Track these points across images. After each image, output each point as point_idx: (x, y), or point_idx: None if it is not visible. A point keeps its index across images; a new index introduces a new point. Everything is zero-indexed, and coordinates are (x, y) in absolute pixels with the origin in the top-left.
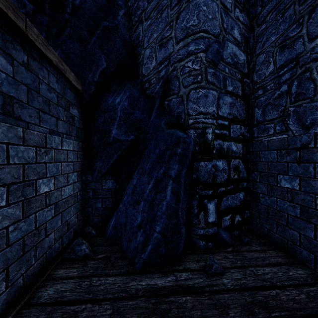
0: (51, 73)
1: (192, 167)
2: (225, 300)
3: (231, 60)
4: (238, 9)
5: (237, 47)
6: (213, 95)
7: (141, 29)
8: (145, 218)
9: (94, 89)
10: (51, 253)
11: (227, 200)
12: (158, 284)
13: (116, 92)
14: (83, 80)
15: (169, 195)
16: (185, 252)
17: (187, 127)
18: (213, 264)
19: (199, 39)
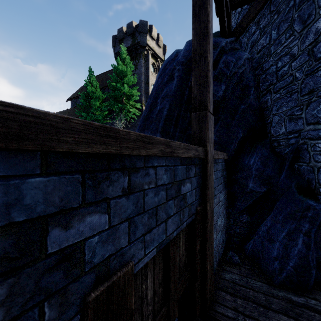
0: (219, 163)
1: None
2: None
3: None
4: None
5: None
6: None
7: (270, 97)
8: (280, 254)
9: (234, 153)
10: (220, 256)
11: None
12: (292, 298)
13: (249, 153)
14: (228, 151)
15: (300, 244)
16: (315, 287)
17: (317, 193)
18: None
19: None
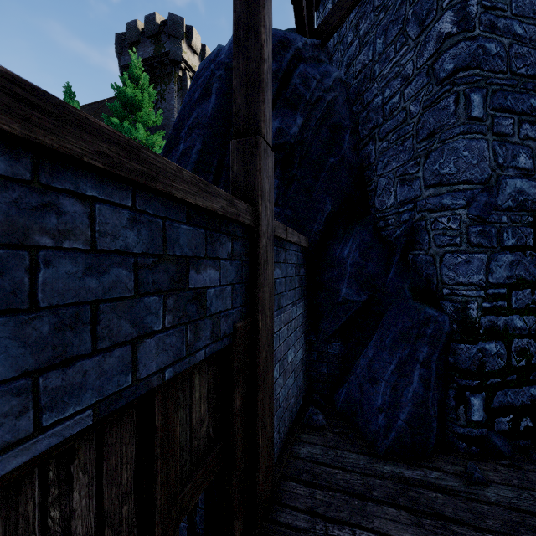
0: (292, 251)
1: (447, 349)
2: (483, 510)
3: (512, 202)
4: (526, 124)
5: (525, 179)
6: (479, 260)
7: (373, 148)
8: (387, 401)
9: (318, 239)
10: (292, 417)
11: (504, 395)
12: (405, 474)
13: (342, 238)
14: (309, 234)
15: (415, 381)
16: (436, 449)
17: (440, 296)
18: (473, 471)
19: (458, 193)
